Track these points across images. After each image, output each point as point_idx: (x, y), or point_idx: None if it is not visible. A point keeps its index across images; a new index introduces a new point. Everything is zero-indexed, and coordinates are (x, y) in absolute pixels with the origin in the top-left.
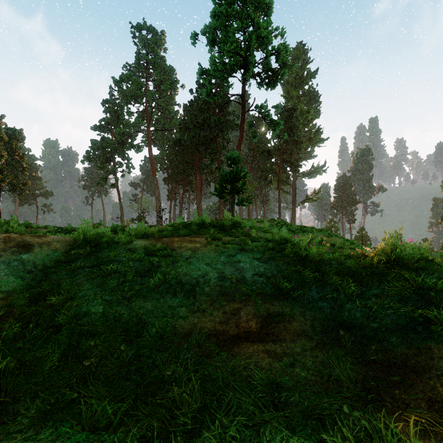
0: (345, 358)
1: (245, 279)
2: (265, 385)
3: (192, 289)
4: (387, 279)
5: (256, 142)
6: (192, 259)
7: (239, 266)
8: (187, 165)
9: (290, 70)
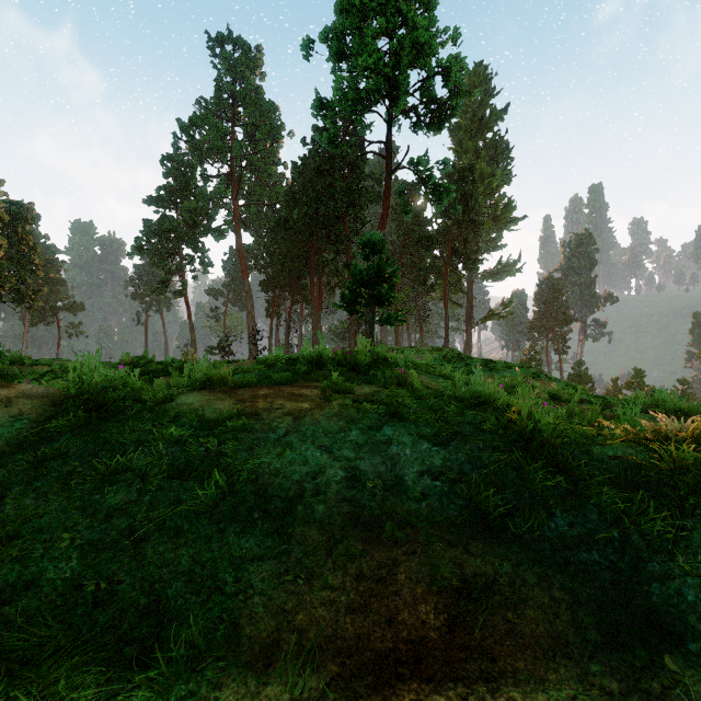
0: None
1: (403, 484)
2: None
3: (287, 510)
4: None
5: (408, 224)
6: (291, 437)
7: (390, 452)
8: (297, 260)
9: (467, 100)
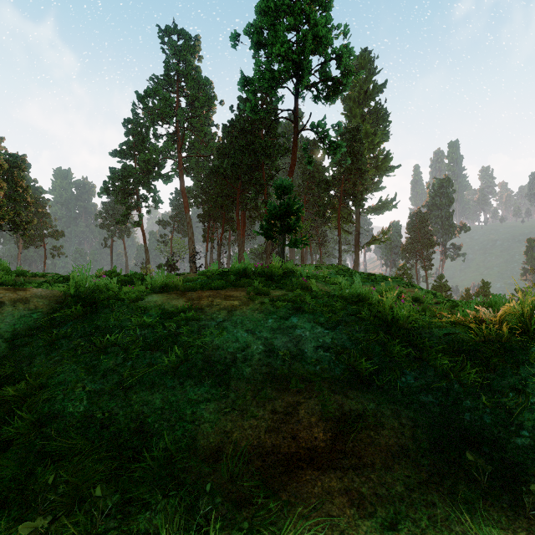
0: (485, 510)
1: (304, 354)
2: None
3: (225, 371)
4: (526, 361)
5: (311, 171)
6: (226, 324)
7: (295, 334)
8: (226, 198)
9: (355, 79)
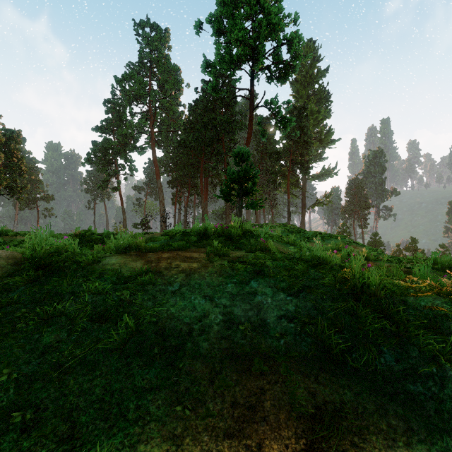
0: None
1: (266, 325)
2: None
3: (179, 347)
4: None
5: (264, 144)
6: (184, 289)
7: (256, 301)
8: (192, 167)
9: (303, 61)
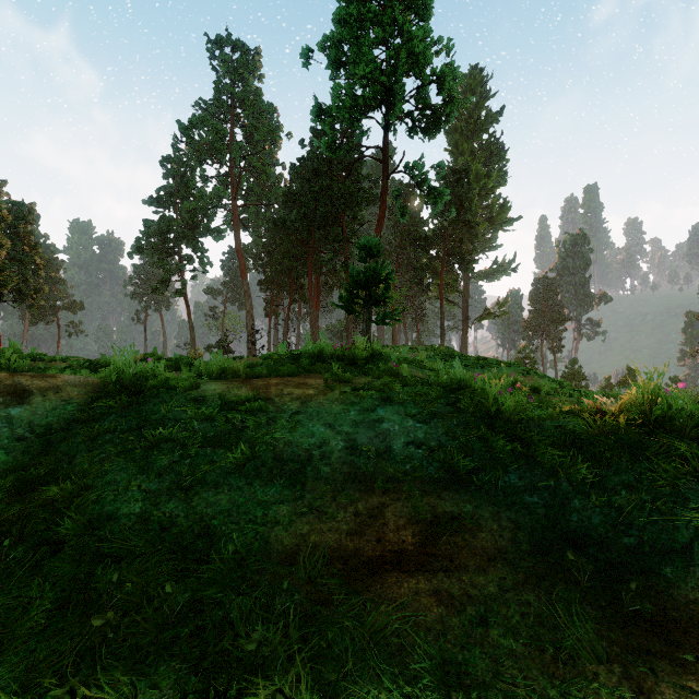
0: (582, 608)
1: (392, 451)
2: (436, 670)
3: (299, 470)
4: (644, 456)
5: (405, 224)
6: (300, 417)
7: (382, 428)
8: (295, 260)
9: (460, 108)
